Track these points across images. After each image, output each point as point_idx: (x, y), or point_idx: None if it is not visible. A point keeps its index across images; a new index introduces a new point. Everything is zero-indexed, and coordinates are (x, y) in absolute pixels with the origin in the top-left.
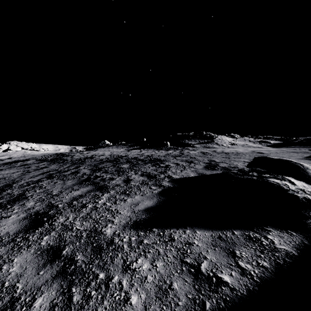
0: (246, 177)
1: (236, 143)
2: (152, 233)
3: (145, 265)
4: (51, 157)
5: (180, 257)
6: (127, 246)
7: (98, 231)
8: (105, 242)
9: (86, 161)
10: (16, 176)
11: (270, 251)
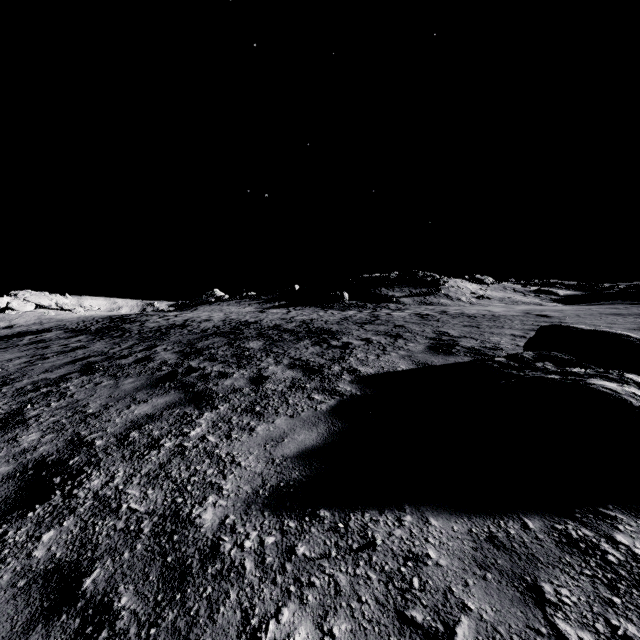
0: (530, 373)
1: (487, 294)
2: (317, 522)
3: (300, 629)
4: (98, 325)
5: (394, 604)
6: (252, 565)
7: (182, 517)
8: (196, 552)
9: (170, 334)
10: (13, 368)
11: (636, 585)
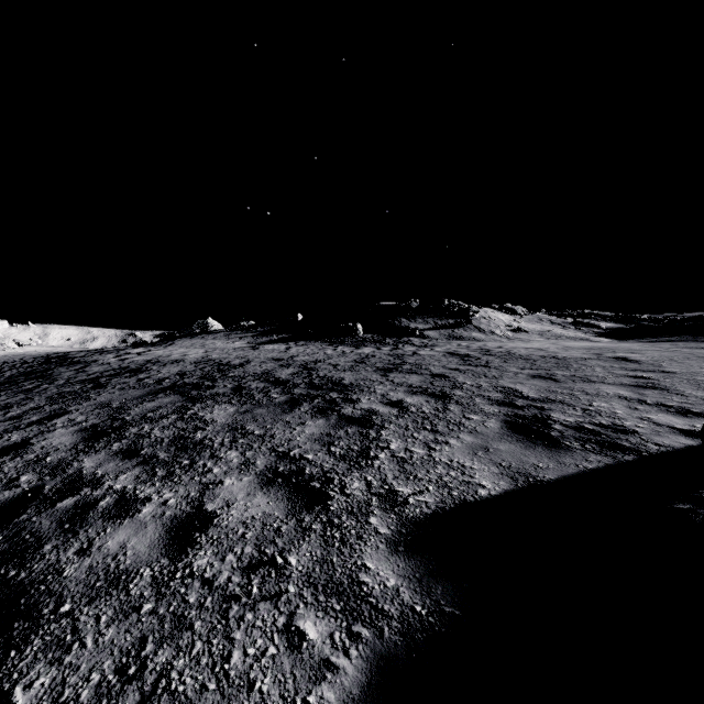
0: None
1: (523, 327)
2: None
3: None
4: (19, 369)
5: None
6: None
7: None
8: None
9: (107, 387)
10: None
11: None
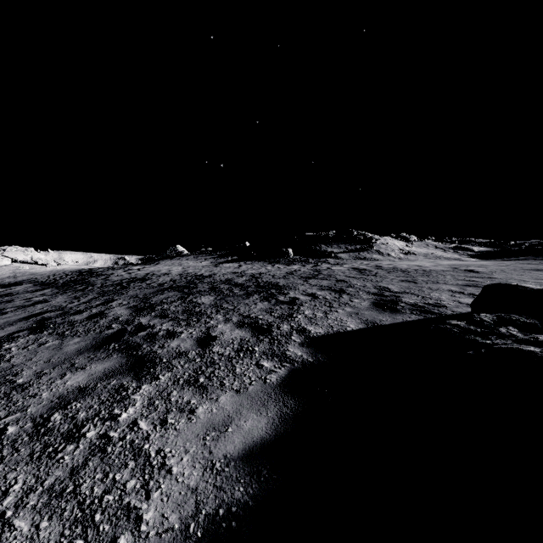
0: (499, 342)
1: (413, 250)
2: None
3: None
4: (66, 278)
5: None
6: None
7: None
8: None
9: (130, 288)
10: None
11: None
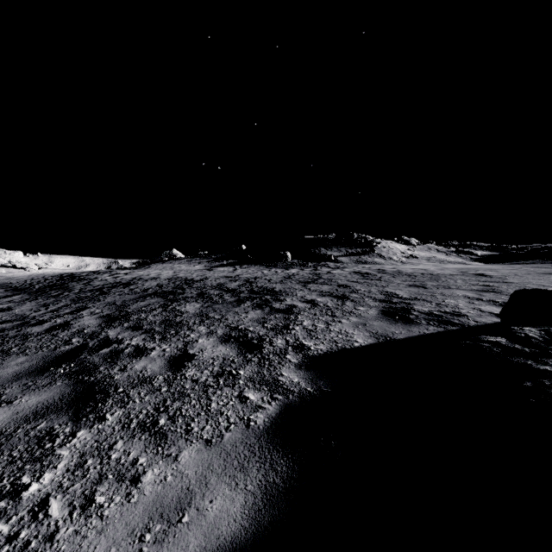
0: None
1: (415, 254)
2: None
3: None
4: (44, 283)
5: None
6: None
7: None
8: None
9: (109, 293)
10: None
11: None
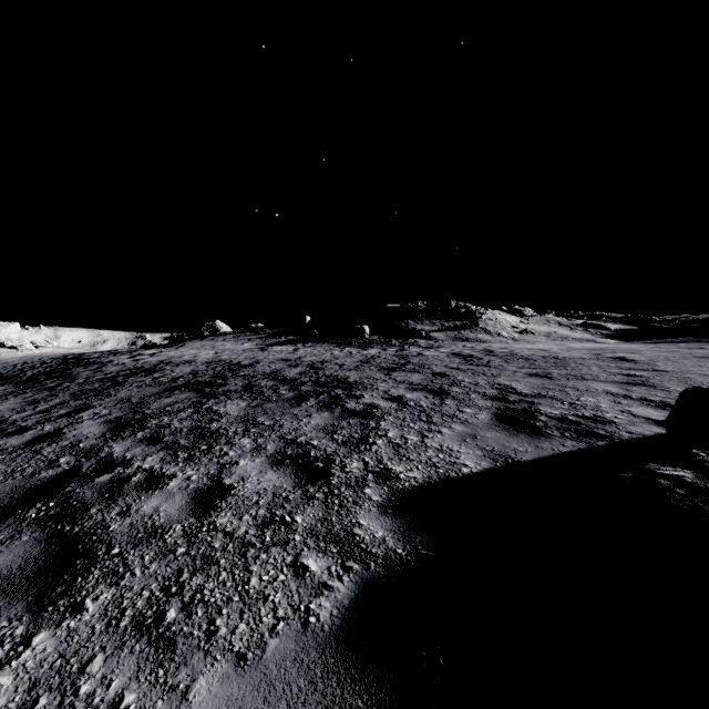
0: None
1: (530, 328)
2: None
3: None
4: (39, 369)
5: None
6: None
7: None
8: None
9: (125, 385)
10: None
11: None
